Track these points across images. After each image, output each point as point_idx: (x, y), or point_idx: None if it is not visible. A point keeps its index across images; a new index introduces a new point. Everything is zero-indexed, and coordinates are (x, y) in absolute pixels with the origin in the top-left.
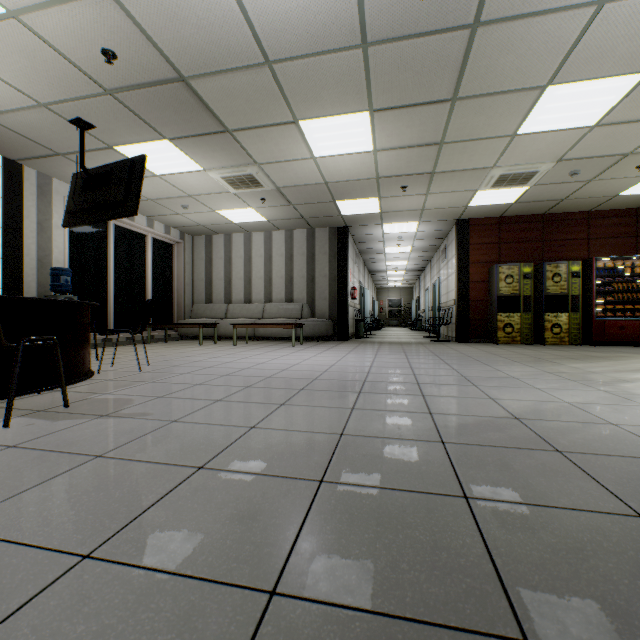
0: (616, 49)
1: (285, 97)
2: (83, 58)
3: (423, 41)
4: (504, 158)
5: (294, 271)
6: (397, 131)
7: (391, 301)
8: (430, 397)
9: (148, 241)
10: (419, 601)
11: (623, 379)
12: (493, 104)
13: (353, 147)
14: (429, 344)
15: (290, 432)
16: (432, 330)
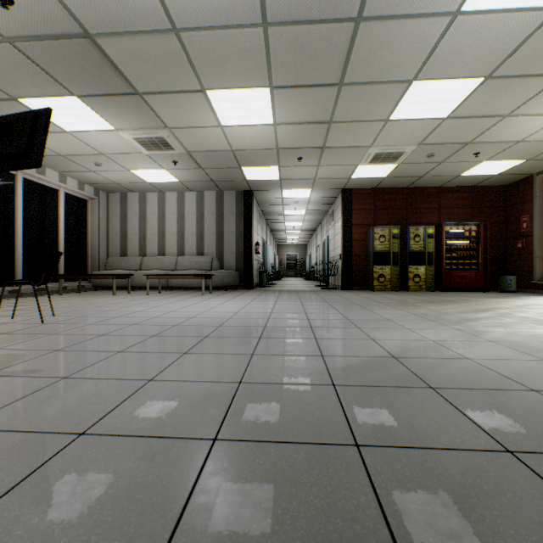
0: (464, 56)
1: (193, 66)
2: None
3: (316, 28)
4: (379, 139)
5: (205, 228)
6: (294, 108)
7: (289, 256)
8: (322, 340)
9: (60, 196)
10: None
11: (469, 318)
12: (372, 92)
13: (256, 119)
14: (320, 292)
15: (189, 383)
16: (322, 280)
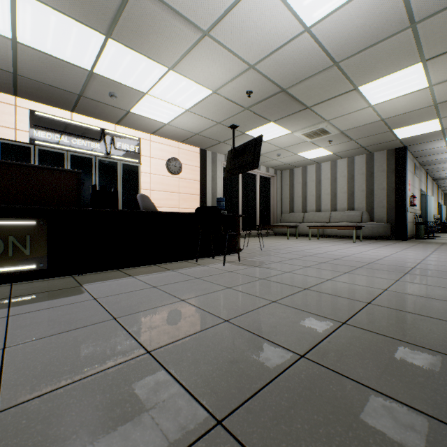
0: None
1: (347, 77)
2: (237, 98)
3: None
4: None
5: (354, 187)
6: None
7: None
8: None
9: (257, 178)
10: (412, 340)
11: None
12: None
13: (407, 90)
14: None
15: (351, 284)
16: None
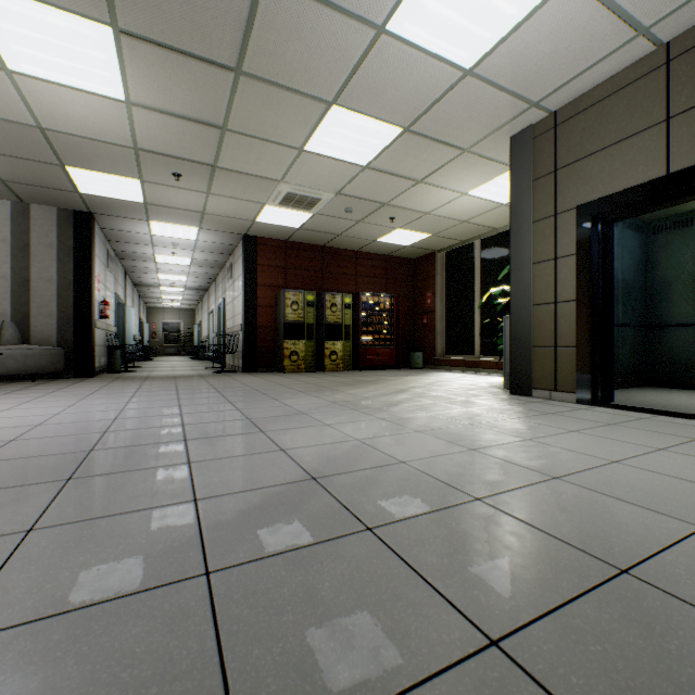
0: (386, 92)
1: None
2: None
3: None
4: (292, 174)
5: None
6: (162, 84)
7: (168, 324)
8: (200, 464)
9: None
10: None
11: (391, 403)
12: (282, 101)
13: (89, 81)
14: (212, 377)
15: None
16: (216, 359)
